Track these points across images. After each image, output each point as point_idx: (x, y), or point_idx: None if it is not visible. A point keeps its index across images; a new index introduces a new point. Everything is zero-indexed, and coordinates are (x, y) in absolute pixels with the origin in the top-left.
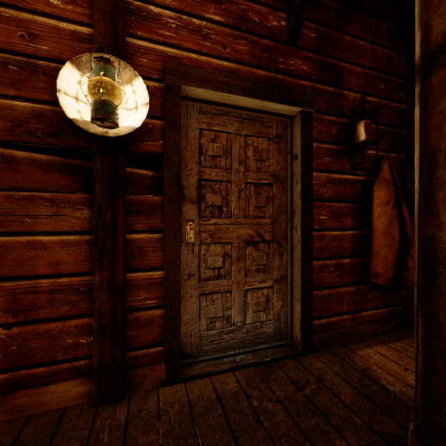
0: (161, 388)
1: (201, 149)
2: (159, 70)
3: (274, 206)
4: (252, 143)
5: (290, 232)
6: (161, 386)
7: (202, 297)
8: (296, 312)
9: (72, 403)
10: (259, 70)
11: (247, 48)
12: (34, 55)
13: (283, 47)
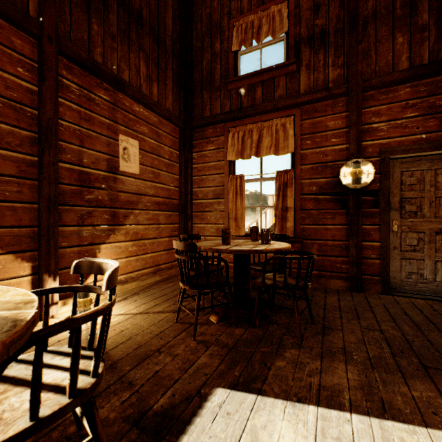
0: (379, 294)
1: (401, 182)
2: (377, 152)
3: None
4: (441, 172)
5: None
6: (378, 293)
7: (402, 260)
8: None
9: (339, 288)
10: None
11: (435, 122)
12: (326, 162)
13: None
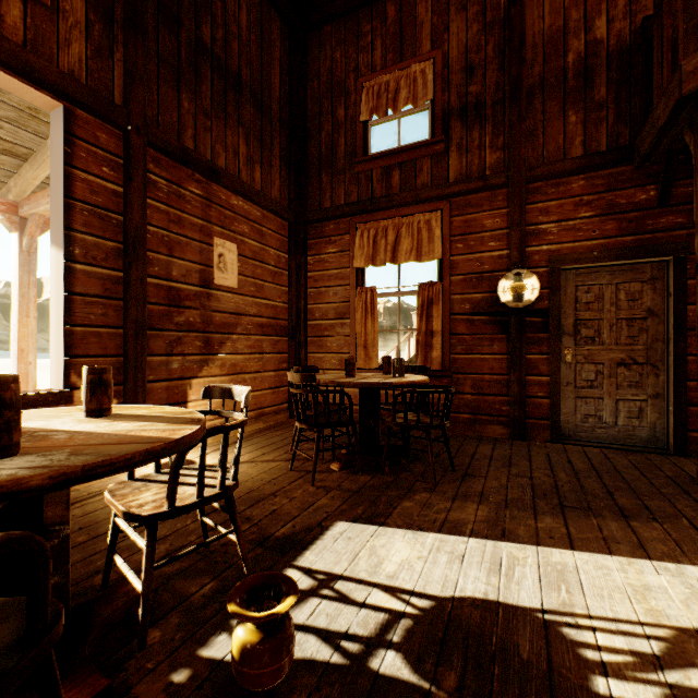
0: (546, 443)
1: (576, 299)
2: (545, 261)
3: (648, 336)
4: (623, 288)
5: (666, 357)
6: (546, 442)
7: (577, 399)
8: (670, 423)
9: (499, 437)
10: (626, 237)
11: (614, 225)
12: (482, 272)
13: (652, 212)
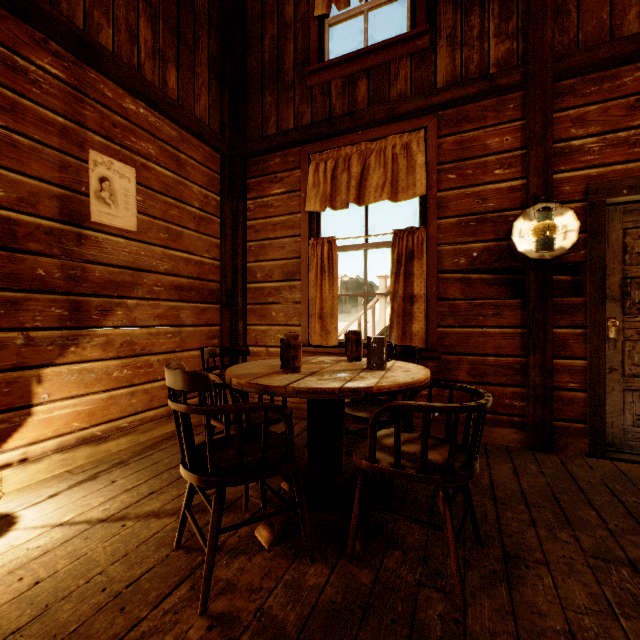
0: (584, 457)
1: (624, 248)
2: (580, 192)
3: None
4: None
5: None
6: (584, 455)
7: (626, 392)
8: None
9: (509, 444)
10: None
11: None
12: (484, 212)
13: None
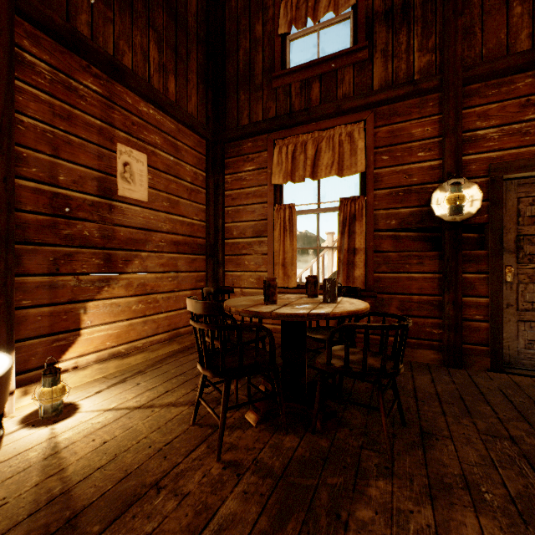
0: (487, 371)
1: (518, 213)
2: (484, 170)
3: None
4: None
5: None
6: (487, 370)
7: (519, 322)
8: None
9: (429, 362)
10: None
11: None
12: (410, 185)
13: None
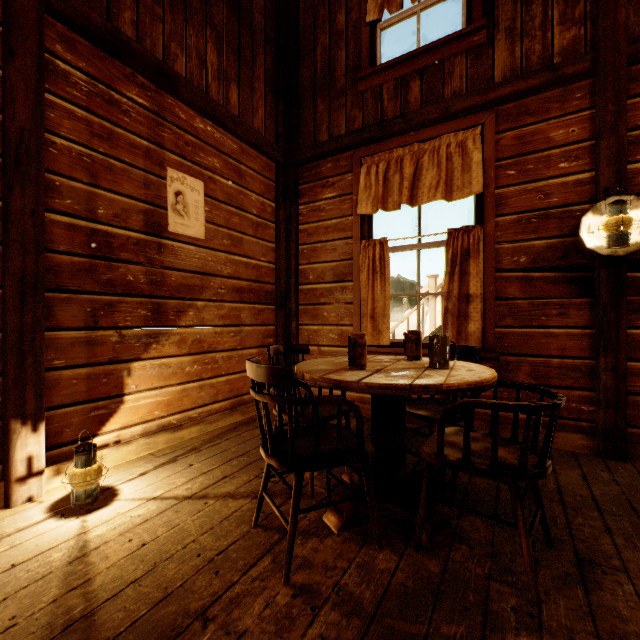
0: None
1: None
2: None
3: None
4: None
5: None
6: None
7: None
8: None
9: (576, 451)
10: None
11: None
12: (547, 207)
13: None
